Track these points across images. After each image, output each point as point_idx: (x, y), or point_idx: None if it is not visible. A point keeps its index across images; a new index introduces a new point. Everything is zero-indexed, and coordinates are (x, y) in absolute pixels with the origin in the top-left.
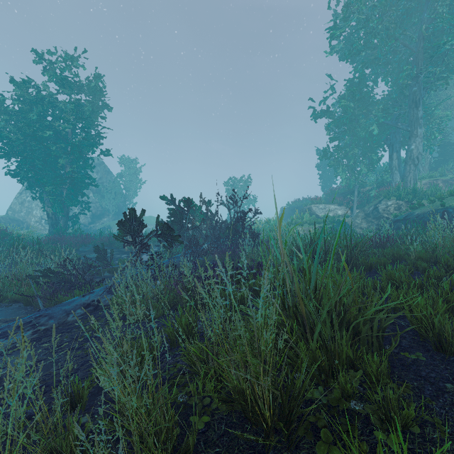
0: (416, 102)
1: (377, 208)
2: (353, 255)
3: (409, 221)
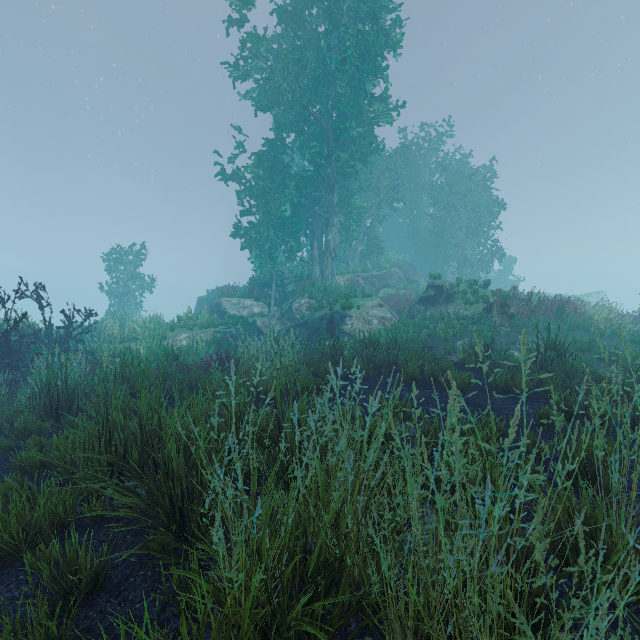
0: (331, 186)
1: (291, 307)
2: (109, 397)
3: (305, 326)
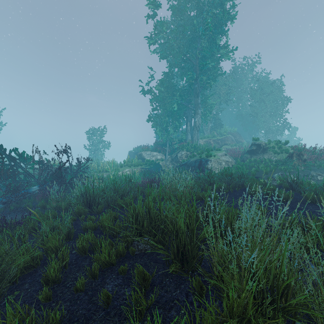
0: (197, 94)
1: (177, 156)
2: (111, 198)
3: (186, 166)
